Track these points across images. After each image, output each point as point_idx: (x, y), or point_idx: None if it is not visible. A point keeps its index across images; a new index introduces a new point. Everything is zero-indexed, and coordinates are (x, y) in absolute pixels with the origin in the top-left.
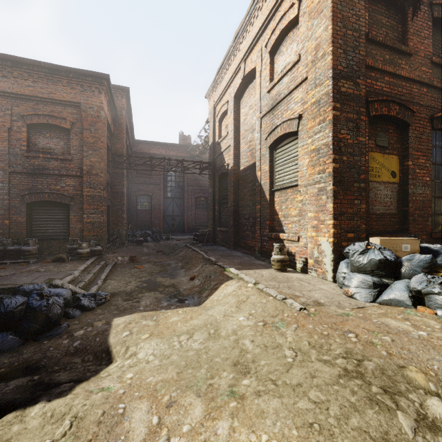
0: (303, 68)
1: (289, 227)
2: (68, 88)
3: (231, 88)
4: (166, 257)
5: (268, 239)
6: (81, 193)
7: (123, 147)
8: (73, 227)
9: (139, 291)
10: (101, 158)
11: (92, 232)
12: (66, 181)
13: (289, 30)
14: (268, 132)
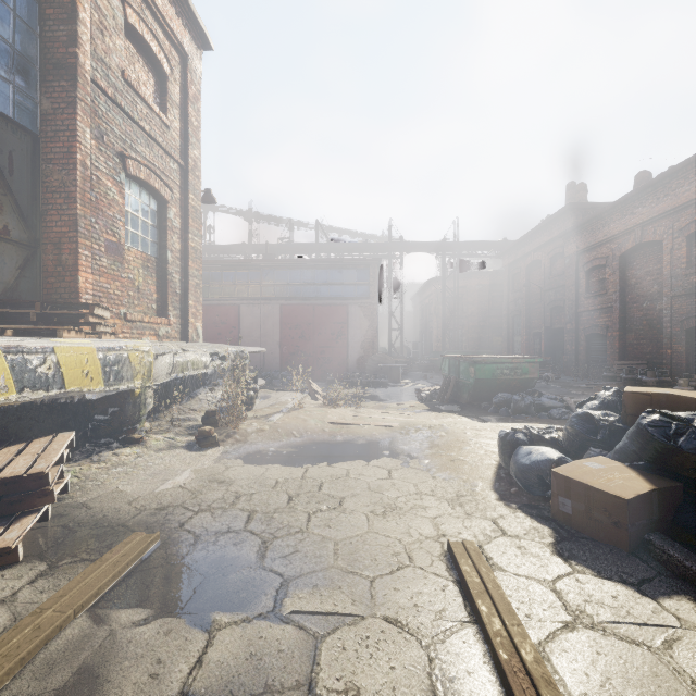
0: None
1: None
2: None
3: None
4: None
5: None
6: None
7: None
8: None
9: None
10: None
11: None
12: None
13: None
14: None
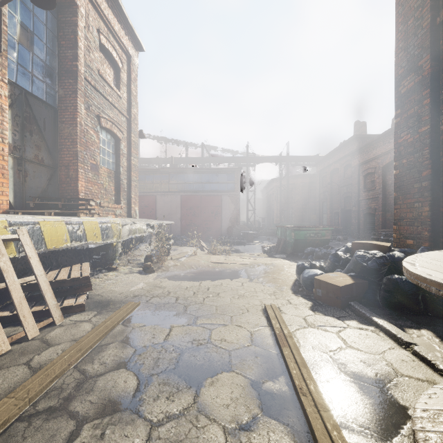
0: None
1: None
2: None
3: None
4: None
5: None
6: None
7: None
8: None
9: None
10: None
11: None
12: None
13: None
14: None
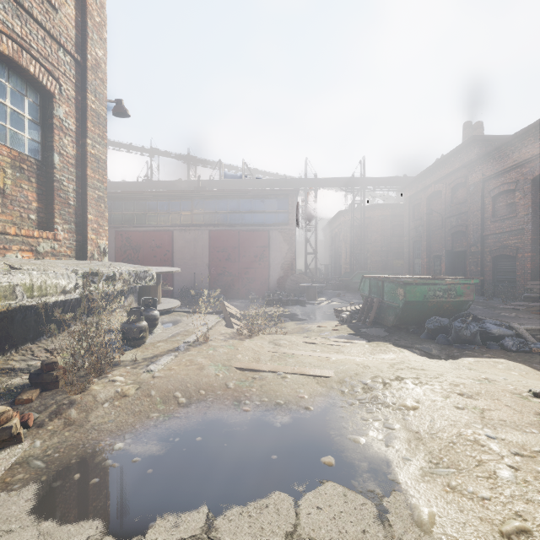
0: None
1: None
2: None
3: None
4: None
5: None
6: None
7: None
8: None
9: None
10: None
11: None
12: None
13: None
14: None
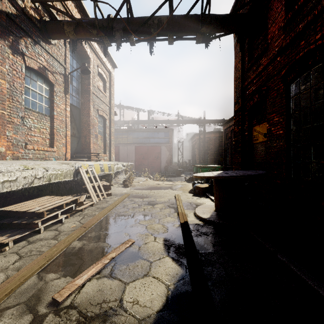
0: None
1: None
2: None
3: None
4: None
5: None
6: None
7: None
8: None
9: None
10: None
11: None
12: None
13: None
14: None
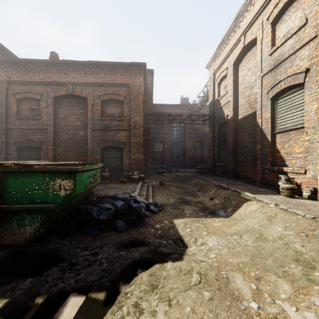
0: (311, 29)
1: (292, 162)
2: (122, 75)
3: (230, 57)
4: (181, 183)
5: (270, 172)
6: (129, 140)
7: (150, 109)
8: (125, 162)
9: (179, 204)
10: (141, 117)
11: (135, 165)
12: (121, 134)
13: (293, 1)
14: (271, 87)
